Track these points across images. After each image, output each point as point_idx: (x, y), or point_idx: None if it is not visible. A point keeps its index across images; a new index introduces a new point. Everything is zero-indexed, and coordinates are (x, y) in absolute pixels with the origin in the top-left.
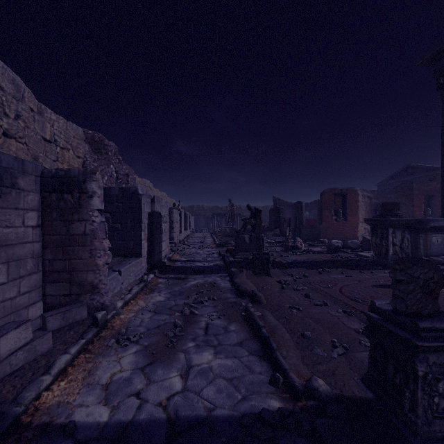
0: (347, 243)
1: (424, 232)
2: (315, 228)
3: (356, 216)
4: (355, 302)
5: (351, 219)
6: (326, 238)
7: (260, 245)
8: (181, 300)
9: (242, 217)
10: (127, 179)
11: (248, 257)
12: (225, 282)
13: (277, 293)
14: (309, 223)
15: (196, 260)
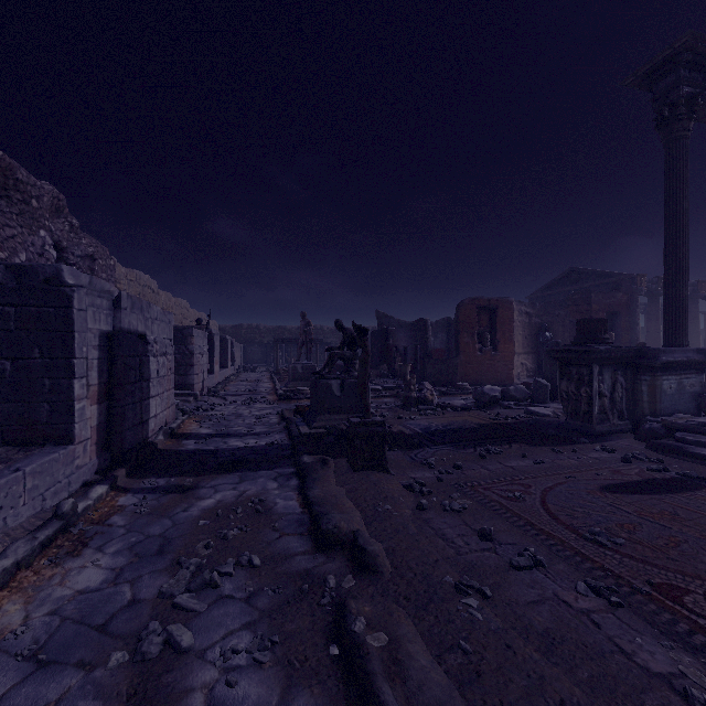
0: (509, 391)
1: (651, 373)
2: (448, 364)
3: (511, 344)
4: (599, 549)
5: (503, 349)
6: (465, 380)
7: (366, 406)
8: (154, 580)
9: (325, 345)
10: (91, 266)
11: (337, 424)
12: (287, 494)
13: (411, 528)
14: (434, 356)
15: (232, 433)
